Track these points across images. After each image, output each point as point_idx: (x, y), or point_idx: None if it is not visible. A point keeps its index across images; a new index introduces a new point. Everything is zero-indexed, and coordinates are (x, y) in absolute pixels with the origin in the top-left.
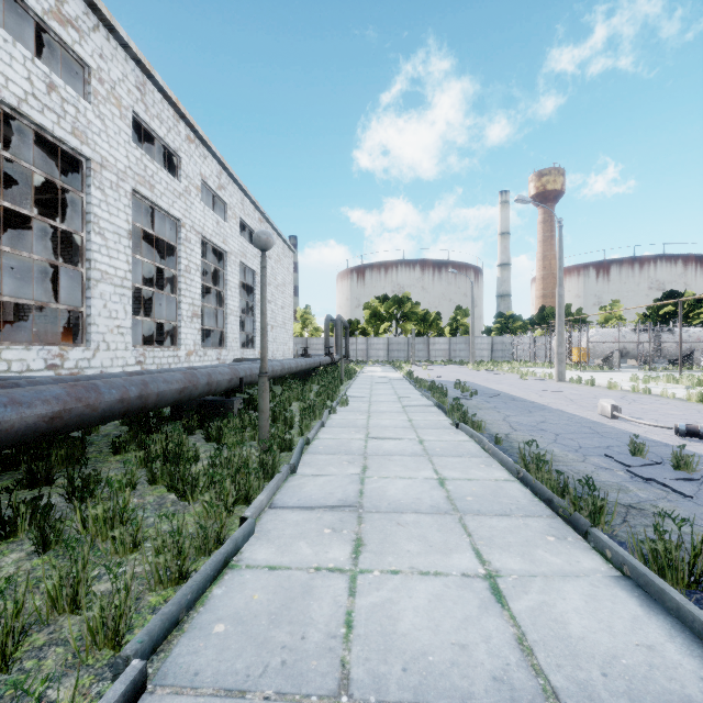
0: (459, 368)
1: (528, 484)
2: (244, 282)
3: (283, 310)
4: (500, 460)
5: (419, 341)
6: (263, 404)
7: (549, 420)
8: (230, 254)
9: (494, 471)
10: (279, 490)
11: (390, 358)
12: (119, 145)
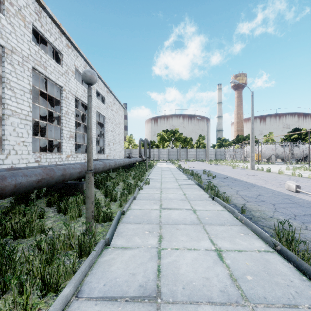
0: (201, 163)
1: (291, 260)
2: (99, 121)
3: (119, 135)
4: (253, 230)
5: (182, 150)
6: (88, 192)
7: (262, 193)
8: None
9: (253, 241)
10: (92, 268)
11: (169, 158)
12: (23, 42)
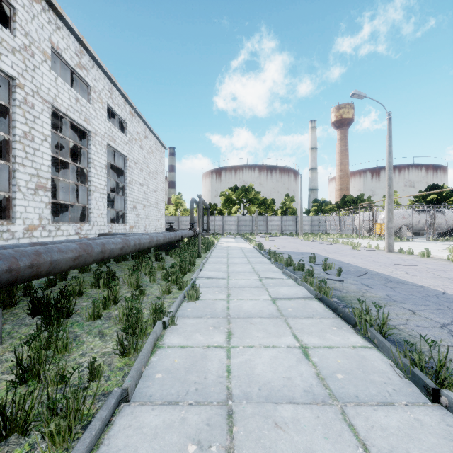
0: (292, 239)
1: None
2: (113, 164)
3: (156, 193)
4: None
5: (260, 218)
6: None
7: None
8: (94, 134)
9: None
10: None
11: (239, 231)
12: None
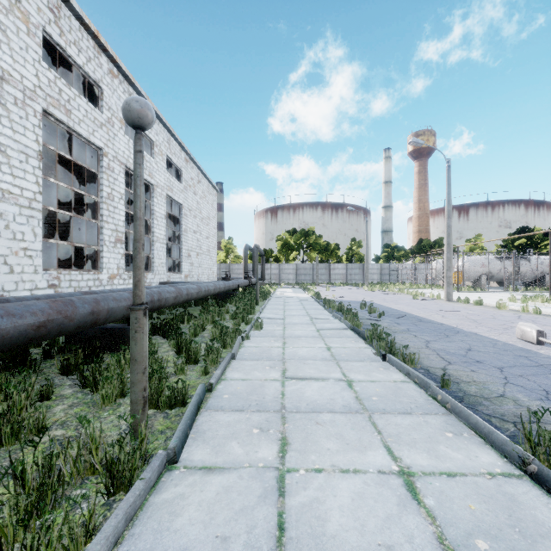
0: (356, 289)
1: None
2: (170, 214)
3: (208, 239)
4: (473, 426)
5: (321, 266)
6: (135, 350)
7: (474, 346)
8: (156, 186)
9: (475, 450)
10: (133, 520)
11: (298, 281)
12: (26, 62)
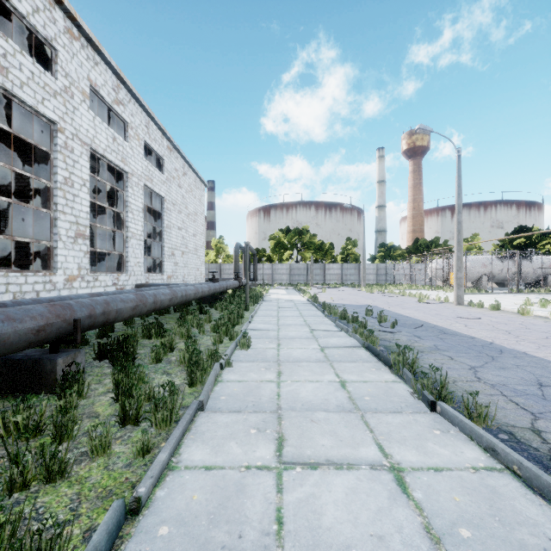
0: (353, 290)
1: None
2: (150, 207)
3: (195, 237)
4: None
5: (316, 266)
6: None
7: (543, 378)
8: (131, 175)
9: None
10: None
11: (292, 281)
12: None
